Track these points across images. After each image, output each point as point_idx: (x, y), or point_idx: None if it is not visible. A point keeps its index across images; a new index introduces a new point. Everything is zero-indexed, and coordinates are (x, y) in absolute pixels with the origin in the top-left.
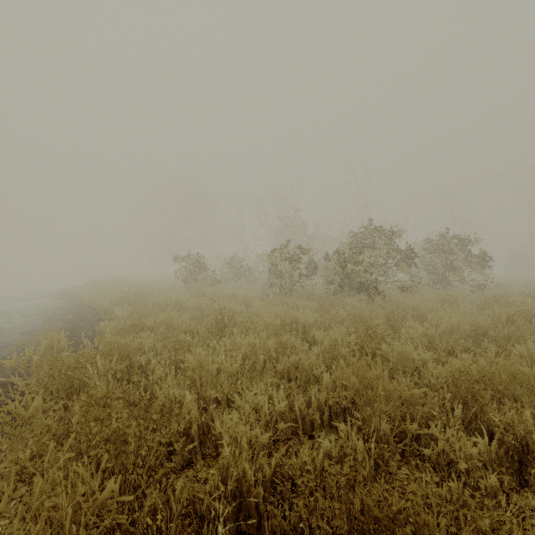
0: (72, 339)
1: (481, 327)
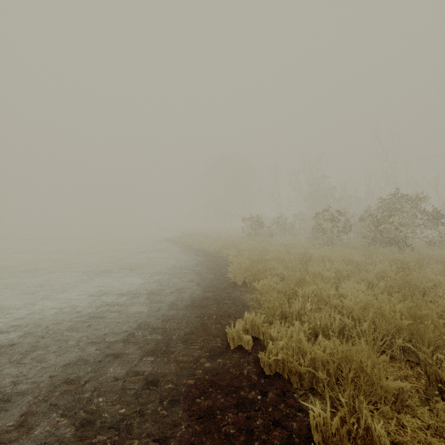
0: (216, 265)
1: None
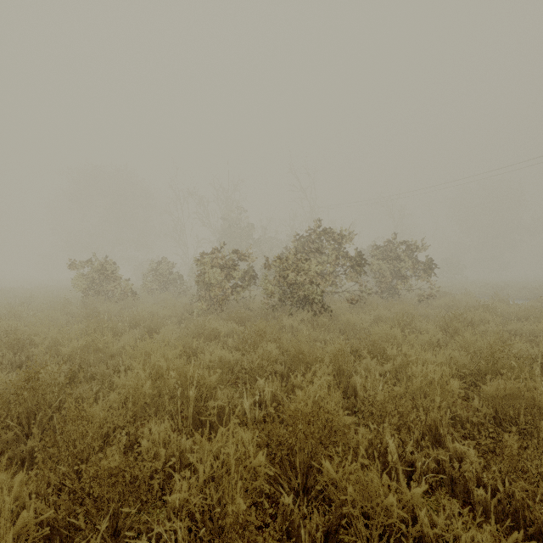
0: None
1: (457, 367)
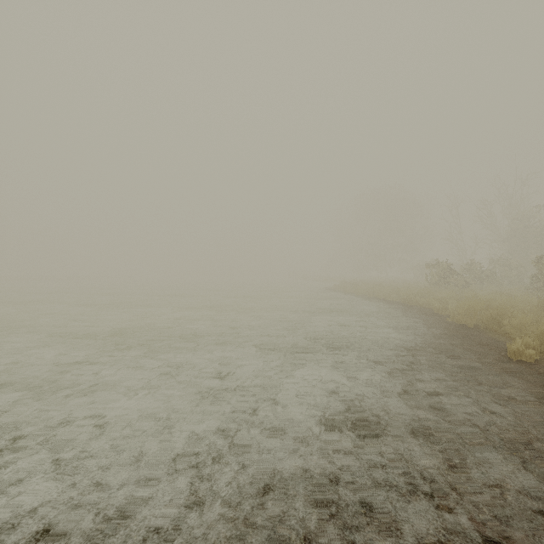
0: (419, 312)
1: None
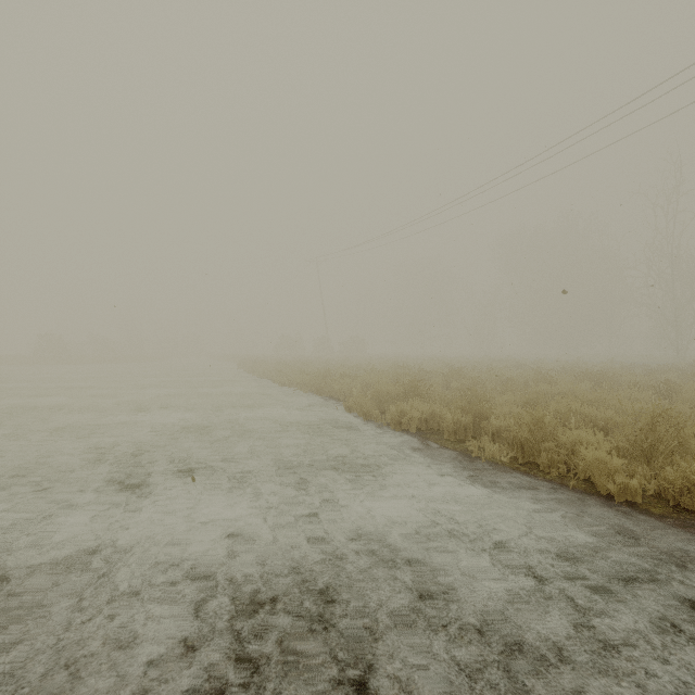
0: None
1: None
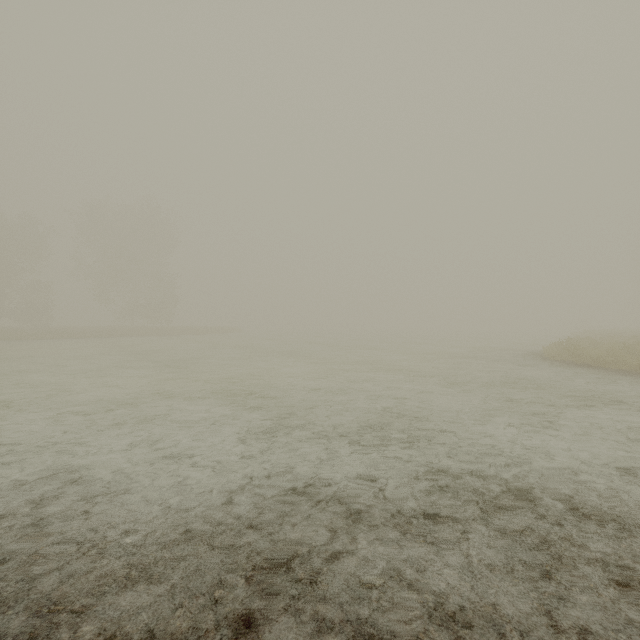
0: None
1: None
